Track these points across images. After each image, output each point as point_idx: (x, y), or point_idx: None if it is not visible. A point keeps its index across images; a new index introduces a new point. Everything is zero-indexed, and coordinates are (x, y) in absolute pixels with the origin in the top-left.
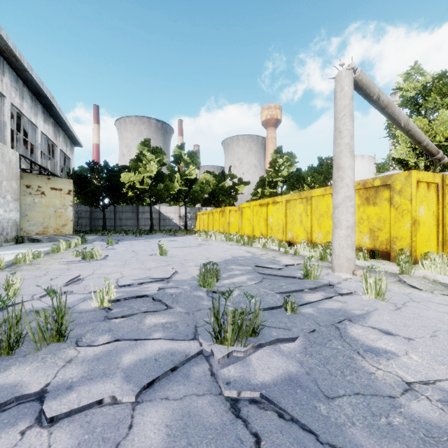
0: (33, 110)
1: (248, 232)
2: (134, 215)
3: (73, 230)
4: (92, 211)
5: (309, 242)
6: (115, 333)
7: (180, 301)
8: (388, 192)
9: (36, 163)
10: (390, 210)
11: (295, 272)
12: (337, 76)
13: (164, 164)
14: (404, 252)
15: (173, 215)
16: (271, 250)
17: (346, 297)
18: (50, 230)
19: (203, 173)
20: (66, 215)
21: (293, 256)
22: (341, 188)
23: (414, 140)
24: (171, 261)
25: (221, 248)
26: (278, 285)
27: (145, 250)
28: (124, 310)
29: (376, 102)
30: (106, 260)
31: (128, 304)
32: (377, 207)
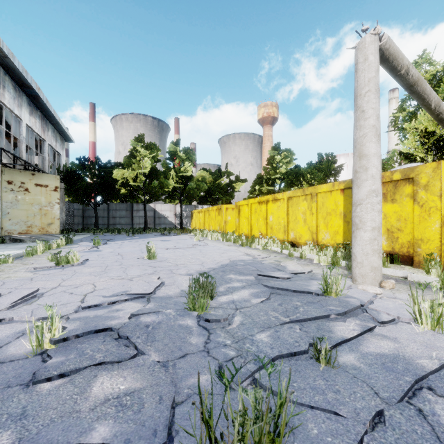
0: (16, 101)
1: (246, 231)
2: (128, 214)
3: (64, 229)
4: (84, 209)
5: (314, 243)
6: (26, 426)
7: (157, 338)
8: (411, 186)
9: (18, 157)
10: (413, 207)
11: (307, 283)
12: (358, 44)
13: (158, 161)
14: (432, 257)
15: (168, 213)
16: (273, 252)
17: (390, 328)
18: (35, 229)
19: (199, 171)
20: (52, 214)
21: (299, 260)
22: (365, 180)
23: (443, 125)
24: (159, 267)
25: (217, 250)
26: (293, 306)
27: (133, 253)
28: (69, 359)
29: (404, 78)
30: (83, 265)
31: (79, 346)
32: (397, 204)
